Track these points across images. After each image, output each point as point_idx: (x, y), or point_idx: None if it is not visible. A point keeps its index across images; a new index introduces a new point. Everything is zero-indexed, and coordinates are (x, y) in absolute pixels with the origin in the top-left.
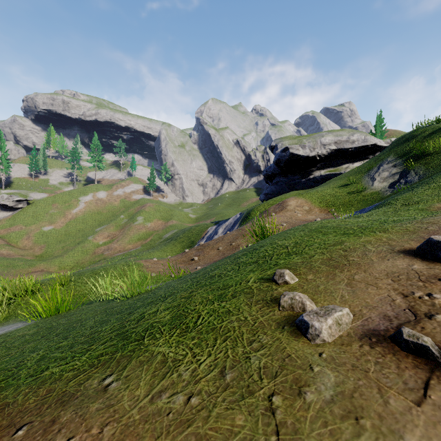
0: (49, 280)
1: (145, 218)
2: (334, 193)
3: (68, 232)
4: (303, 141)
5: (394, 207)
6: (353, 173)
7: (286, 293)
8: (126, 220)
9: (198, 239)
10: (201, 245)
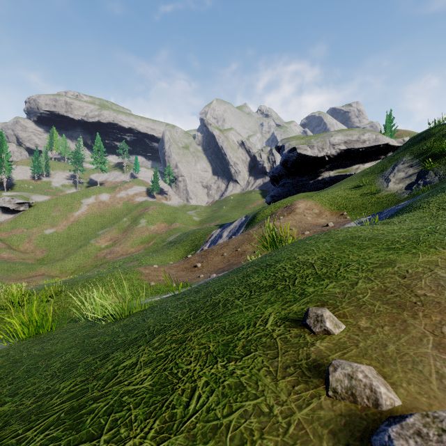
0: (39, 290)
1: (148, 221)
2: (346, 196)
3: (70, 235)
4: (311, 141)
5: (429, 212)
6: (366, 174)
7: (338, 362)
8: (129, 223)
9: (202, 243)
10: (205, 251)
